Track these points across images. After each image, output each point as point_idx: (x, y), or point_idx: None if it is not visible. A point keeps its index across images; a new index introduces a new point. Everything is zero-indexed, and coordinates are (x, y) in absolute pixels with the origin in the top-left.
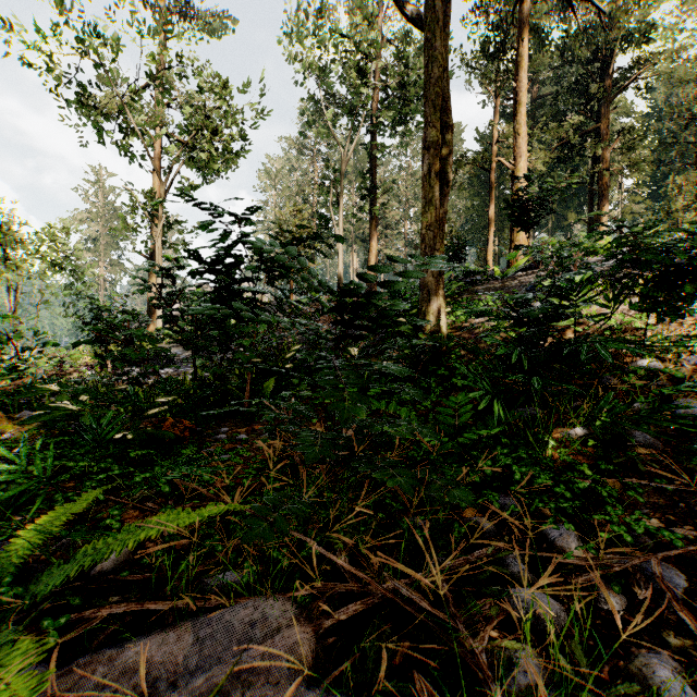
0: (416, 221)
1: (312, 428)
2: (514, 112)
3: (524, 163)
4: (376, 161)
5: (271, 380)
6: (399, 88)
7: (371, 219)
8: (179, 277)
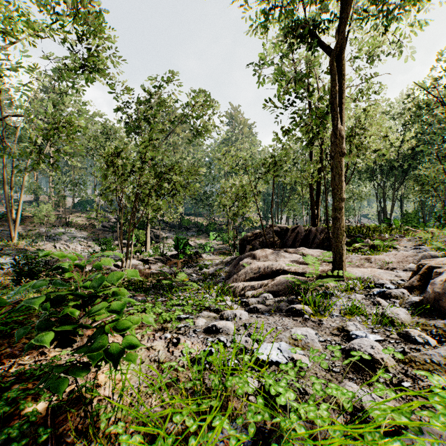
0: None
1: None
2: None
3: None
4: None
5: None
6: None
7: None
8: None
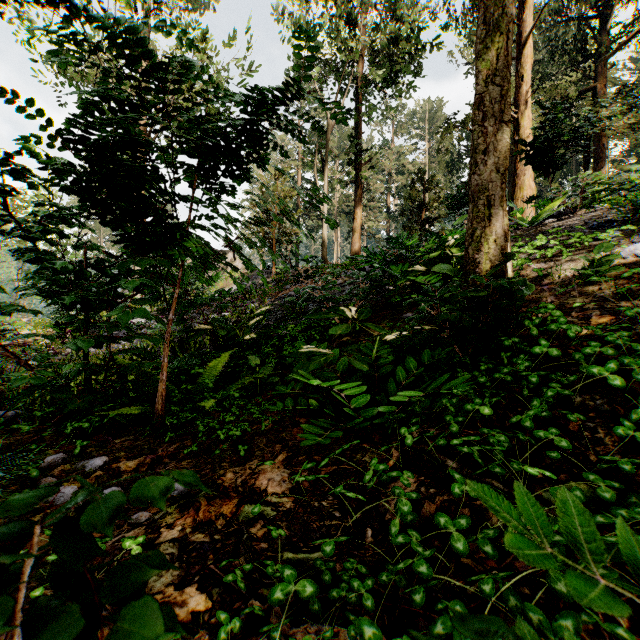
0: (398, 195)
1: (266, 471)
2: (517, 56)
3: (528, 111)
4: (360, 128)
5: (220, 358)
6: (385, 47)
7: (356, 187)
8: (32, 173)
